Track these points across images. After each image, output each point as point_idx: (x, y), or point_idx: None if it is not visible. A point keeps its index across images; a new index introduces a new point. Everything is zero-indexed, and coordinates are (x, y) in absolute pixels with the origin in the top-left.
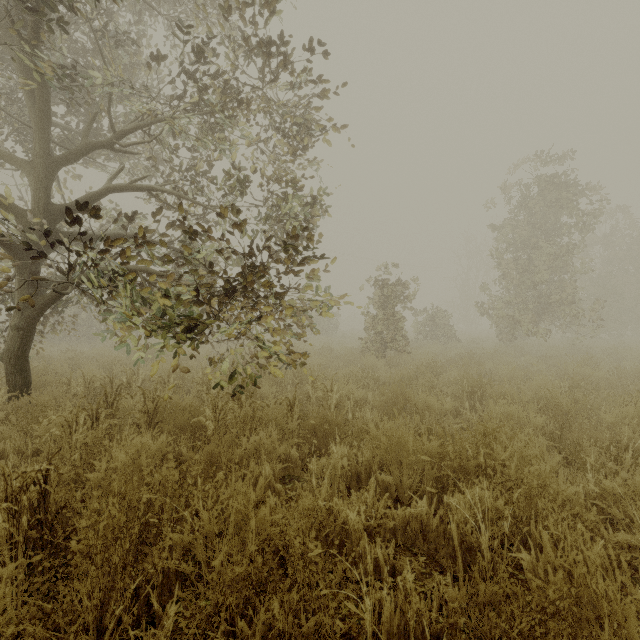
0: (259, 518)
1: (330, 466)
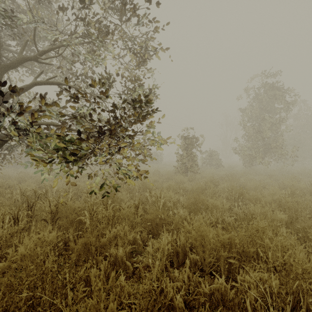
0: (108, 311)
1: (160, 250)
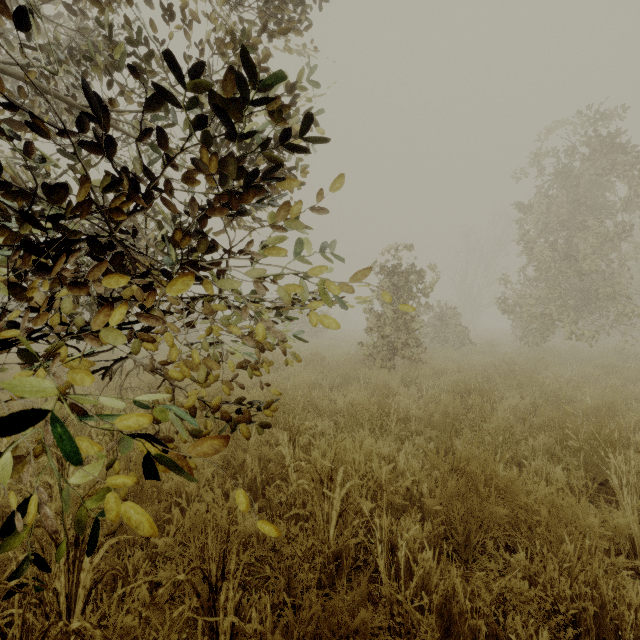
0: None
1: None
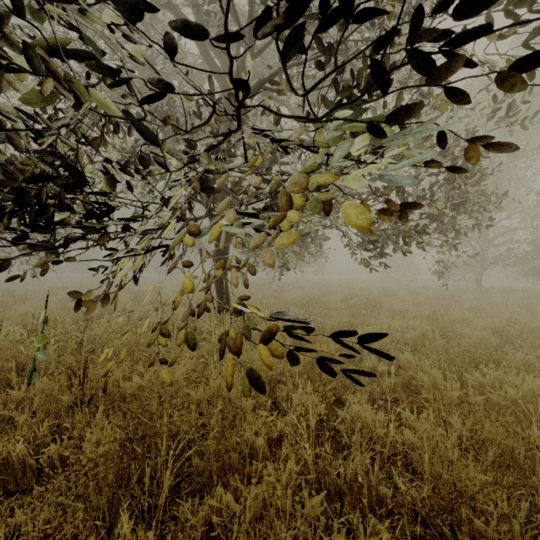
0: None
1: None
